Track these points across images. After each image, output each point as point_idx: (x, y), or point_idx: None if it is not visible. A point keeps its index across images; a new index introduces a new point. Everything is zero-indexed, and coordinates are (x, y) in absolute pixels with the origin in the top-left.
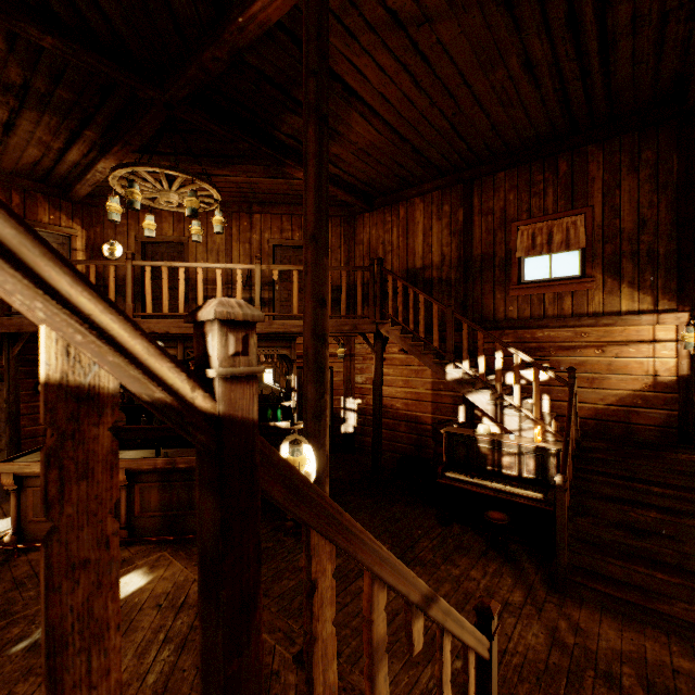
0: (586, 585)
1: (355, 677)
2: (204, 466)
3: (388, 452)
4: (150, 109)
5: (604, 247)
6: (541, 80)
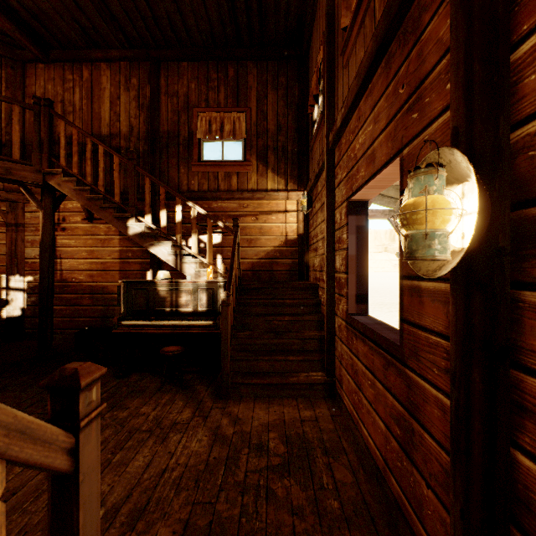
0: (245, 383)
1: None
2: None
3: (69, 330)
4: None
5: (258, 140)
6: None
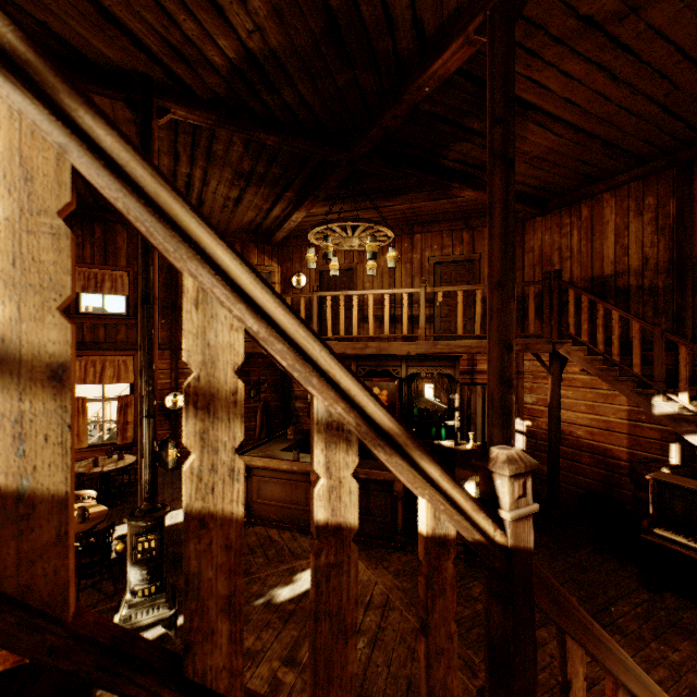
0: None
1: None
2: (492, 578)
3: (565, 484)
4: (336, 168)
5: None
6: None
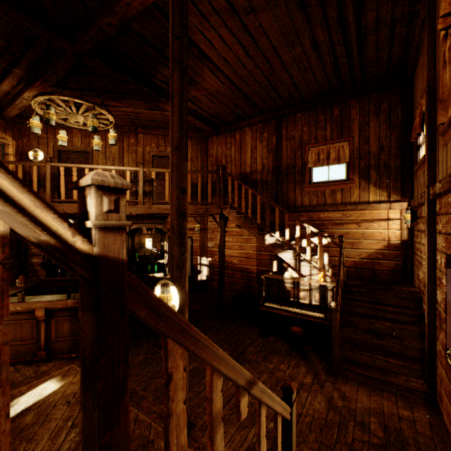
0: (349, 369)
1: (205, 439)
2: (85, 293)
3: (228, 292)
4: (63, 56)
5: (360, 161)
6: (323, 56)
